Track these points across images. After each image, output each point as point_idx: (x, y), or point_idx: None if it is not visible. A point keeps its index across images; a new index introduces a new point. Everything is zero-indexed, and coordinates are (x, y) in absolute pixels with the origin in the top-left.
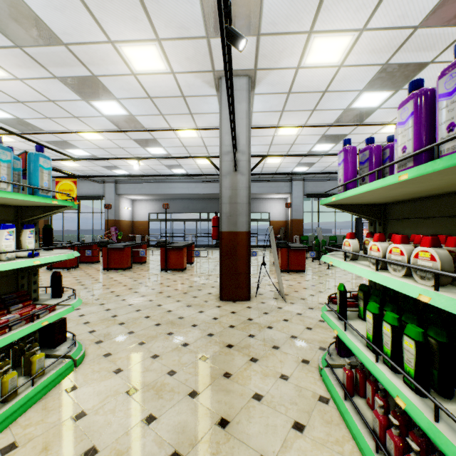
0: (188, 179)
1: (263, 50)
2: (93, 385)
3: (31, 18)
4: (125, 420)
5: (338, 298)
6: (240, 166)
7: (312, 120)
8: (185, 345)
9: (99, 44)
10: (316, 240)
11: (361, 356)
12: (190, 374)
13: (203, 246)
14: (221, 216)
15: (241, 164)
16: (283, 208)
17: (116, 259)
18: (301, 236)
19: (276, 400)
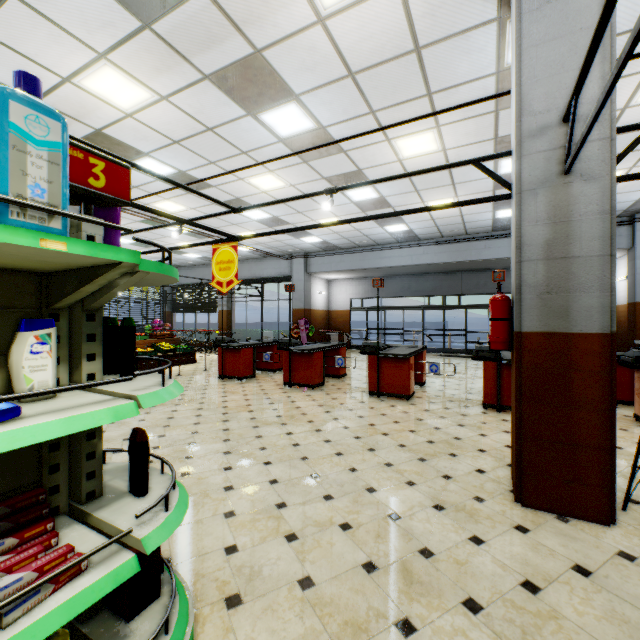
0: (410, 242)
1: None
2: None
3: None
4: None
5: None
6: (580, 158)
7: None
8: None
9: None
10: None
11: None
12: None
13: (434, 351)
14: (521, 293)
15: (585, 153)
16: None
17: (301, 370)
18: None
19: None
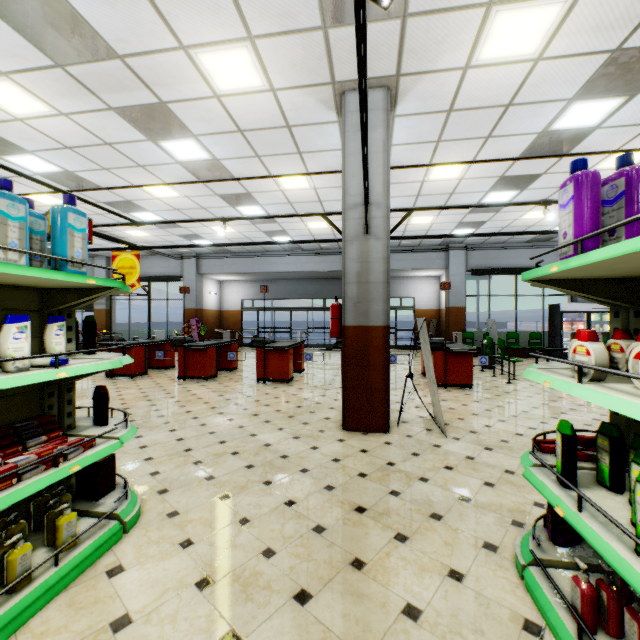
0: (296, 251)
1: (411, 41)
2: (147, 567)
3: (73, 21)
4: (191, 639)
5: (558, 448)
6: (374, 226)
7: (485, 153)
8: (290, 503)
9: (167, 53)
10: (488, 339)
11: (630, 575)
12: (297, 557)
13: (317, 346)
14: (345, 302)
15: (376, 223)
16: (434, 291)
17: (196, 364)
18: (463, 333)
19: (446, 622)
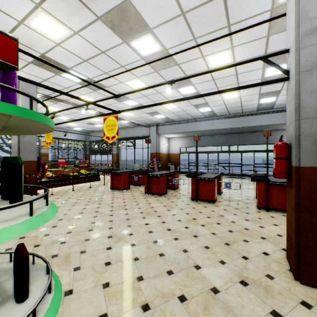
0: (212, 117)
1: None
2: None
3: None
4: None
5: None
6: None
7: None
8: None
9: None
10: None
11: None
12: None
13: (224, 174)
14: (300, 140)
15: None
16: None
17: (154, 185)
18: None
19: None
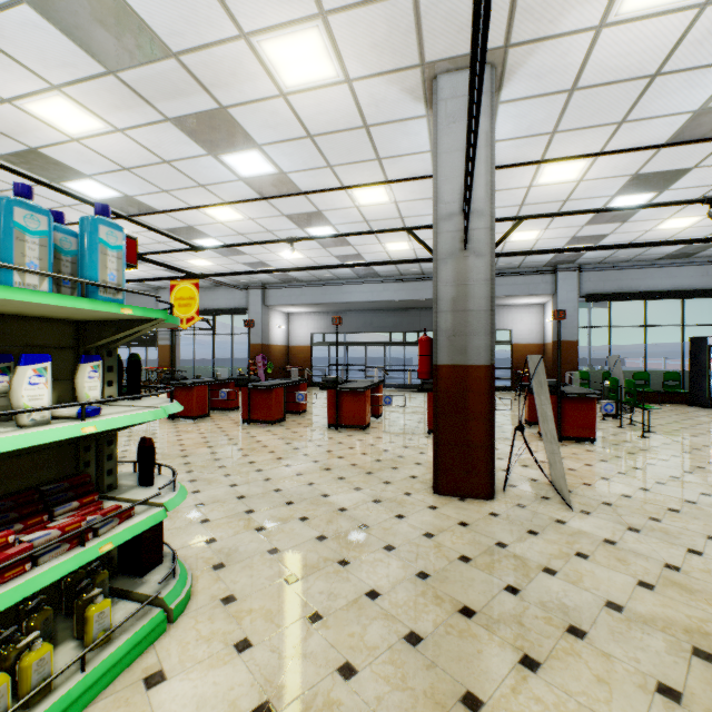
0: (371, 278)
1: None
2: (194, 678)
3: (122, 15)
4: None
5: None
6: (473, 239)
7: (615, 144)
8: (373, 595)
9: (225, 44)
10: (612, 380)
11: None
12: (386, 682)
13: (395, 387)
14: (437, 336)
15: (476, 237)
16: (536, 321)
17: (261, 406)
18: (575, 372)
19: None
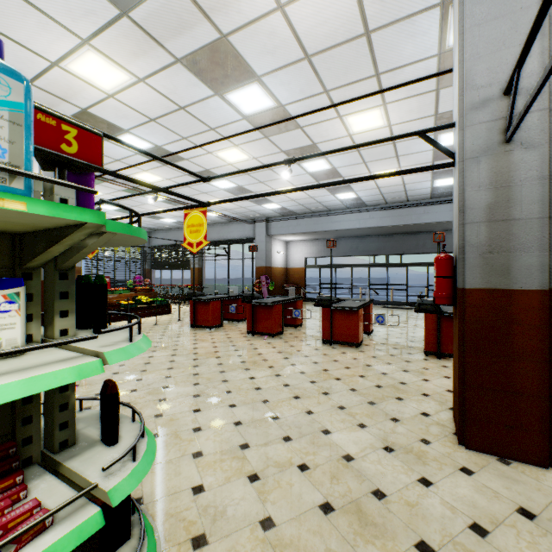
0: (358, 208)
1: None
2: None
3: None
4: None
5: None
6: (520, 127)
7: None
8: None
9: None
10: None
11: None
12: None
13: (379, 303)
14: (465, 252)
15: (525, 123)
16: None
17: (263, 320)
18: None
19: None
